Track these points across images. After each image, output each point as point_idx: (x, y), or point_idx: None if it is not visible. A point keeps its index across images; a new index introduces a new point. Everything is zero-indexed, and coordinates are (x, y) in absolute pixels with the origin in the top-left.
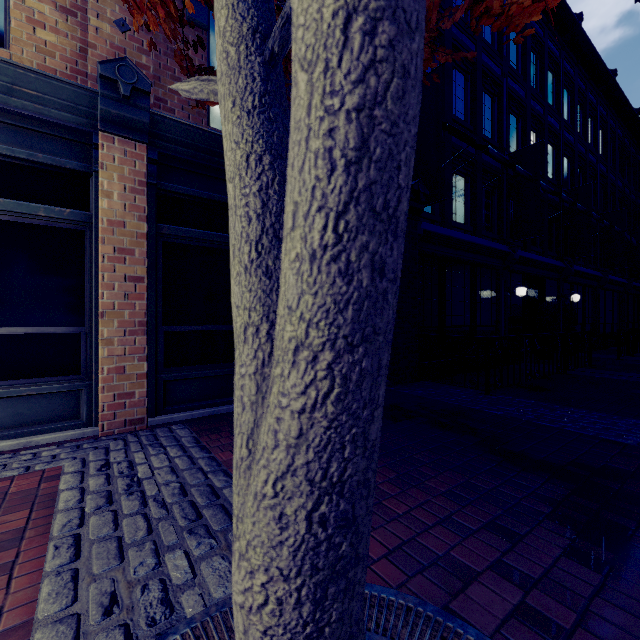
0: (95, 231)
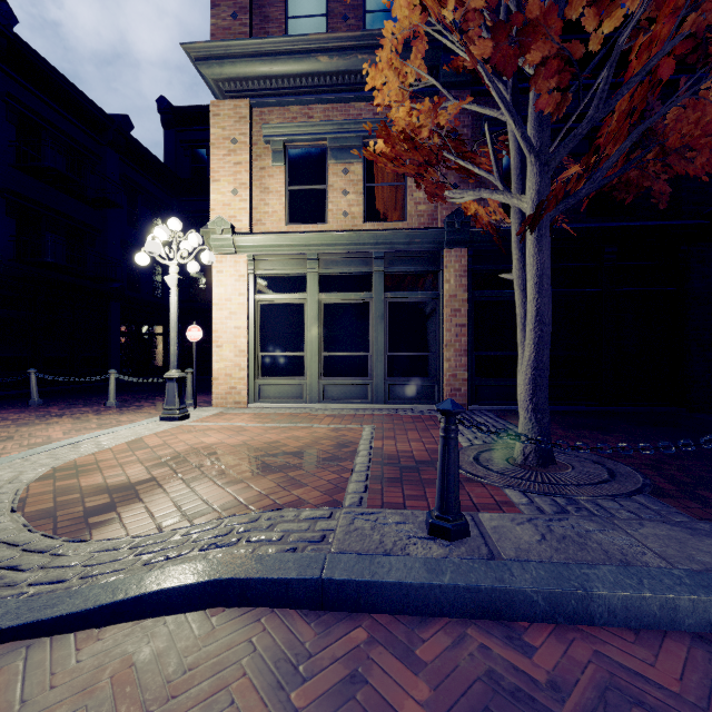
0: (441, 301)
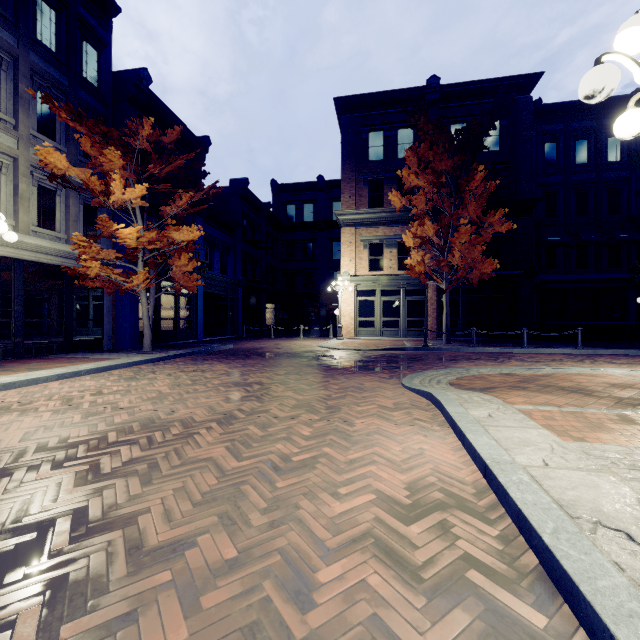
0: (427, 300)
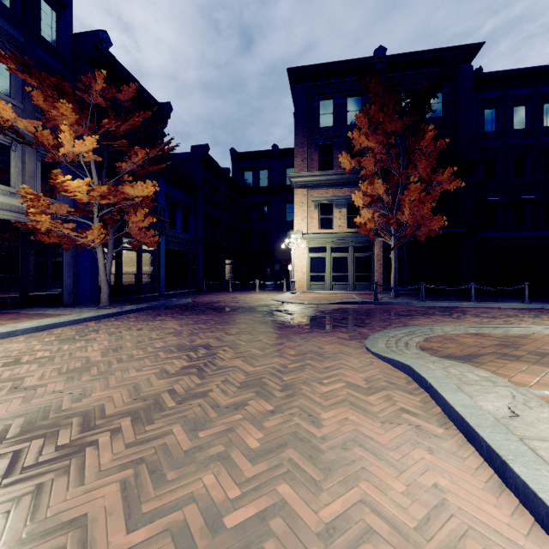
0: (374, 256)
